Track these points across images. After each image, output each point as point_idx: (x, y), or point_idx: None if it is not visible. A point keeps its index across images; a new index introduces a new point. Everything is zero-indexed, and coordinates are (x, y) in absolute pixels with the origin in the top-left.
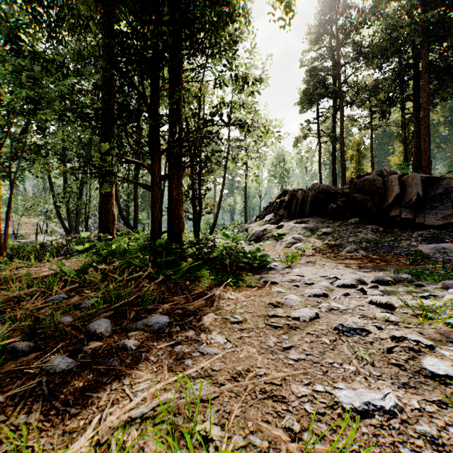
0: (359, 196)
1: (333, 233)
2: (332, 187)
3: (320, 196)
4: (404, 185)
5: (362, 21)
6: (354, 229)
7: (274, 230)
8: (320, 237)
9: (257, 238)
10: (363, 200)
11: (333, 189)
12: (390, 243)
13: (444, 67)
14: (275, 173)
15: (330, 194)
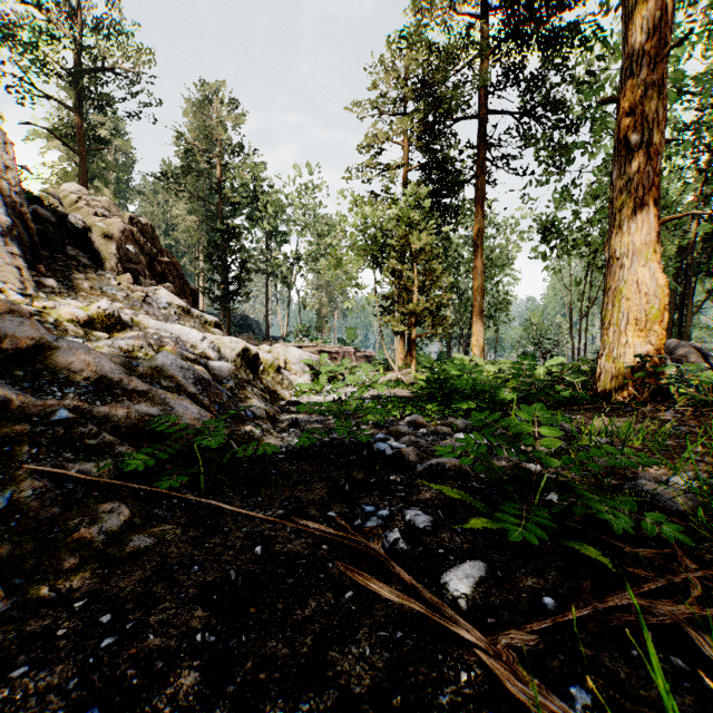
0: None
1: None
2: None
3: None
4: None
5: None
6: None
7: None
8: None
9: None
10: None
11: None
12: None
13: None
14: None
15: None
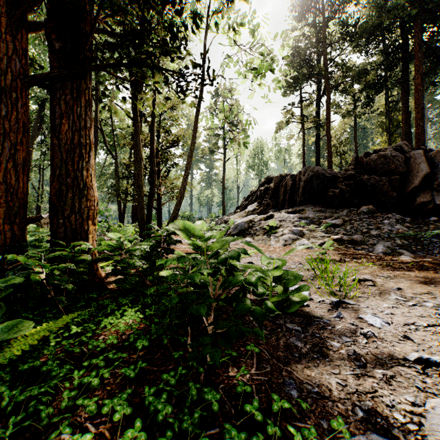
0: (371, 178)
1: (343, 226)
2: (327, 170)
3: (314, 181)
4: (433, 163)
5: (347, 0)
6: (370, 220)
7: (263, 221)
8: (328, 230)
9: (241, 231)
10: (376, 183)
11: (329, 173)
12: (439, 238)
13: (437, 47)
14: (253, 165)
15: (326, 178)
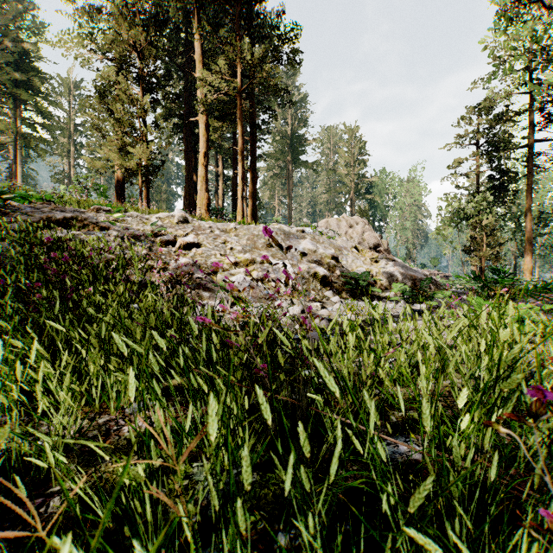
0: None
1: None
2: None
3: None
4: None
5: None
6: None
7: None
8: None
9: None
10: None
11: None
12: None
13: None
14: None
15: None
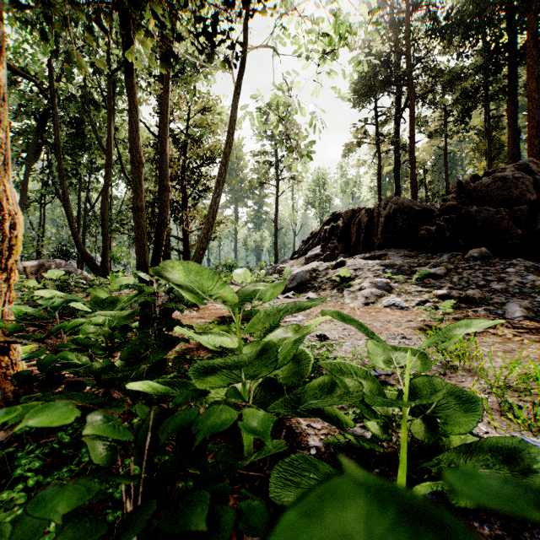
0: (482, 210)
1: (448, 276)
2: (416, 202)
3: (399, 216)
4: None
5: None
6: (485, 268)
7: (331, 270)
8: (426, 283)
9: (300, 284)
10: (489, 217)
11: (418, 205)
12: None
13: None
14: (314, 201)
15: (414, 213)
